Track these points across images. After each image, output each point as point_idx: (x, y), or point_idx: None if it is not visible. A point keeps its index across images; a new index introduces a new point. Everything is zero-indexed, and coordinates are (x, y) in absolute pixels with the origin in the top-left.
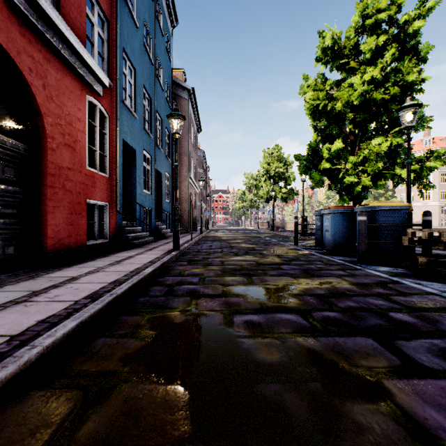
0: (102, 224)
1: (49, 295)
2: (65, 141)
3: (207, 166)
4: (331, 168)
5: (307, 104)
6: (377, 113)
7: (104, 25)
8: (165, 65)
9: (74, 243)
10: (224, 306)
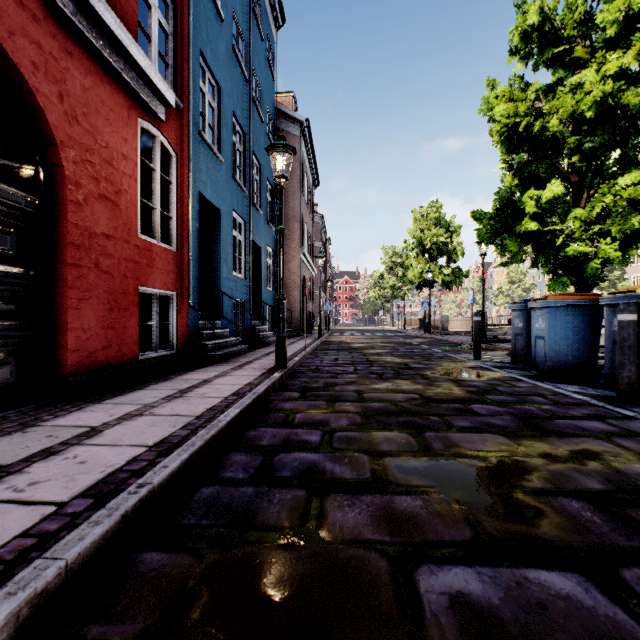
0: (166, 325)
1: (21, 479)
2: (100, 190)
3: (327, 238)
4: (538, 230)
5: (497, 124)
6: (626, 131)
7: (168, 11)
8: (266, 85)
9: (116, 358)
10: (385, 528)
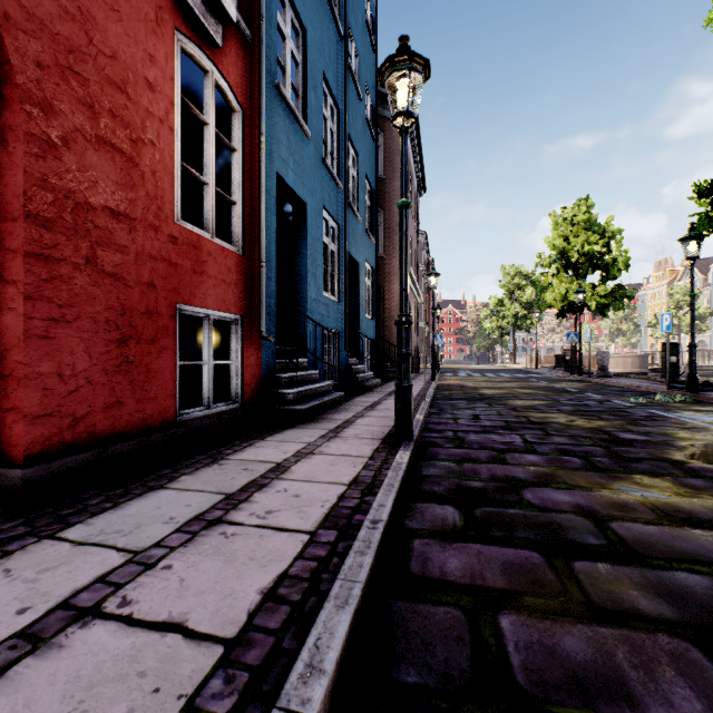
0: (228, 365)
1: None
2: (100, 130)
3: (430, 260)
4: None
5: None
6: None
7: None
8: (364, 55)
9: (132, 423)
10: None
